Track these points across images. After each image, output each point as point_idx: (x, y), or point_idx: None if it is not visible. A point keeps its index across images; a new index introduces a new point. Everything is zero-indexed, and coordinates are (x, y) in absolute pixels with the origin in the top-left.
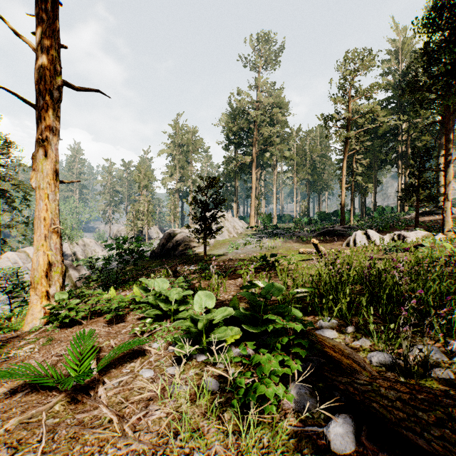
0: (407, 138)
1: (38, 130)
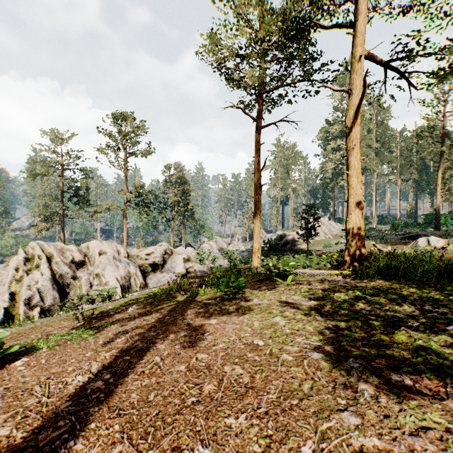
0: None
1: (256, 205)
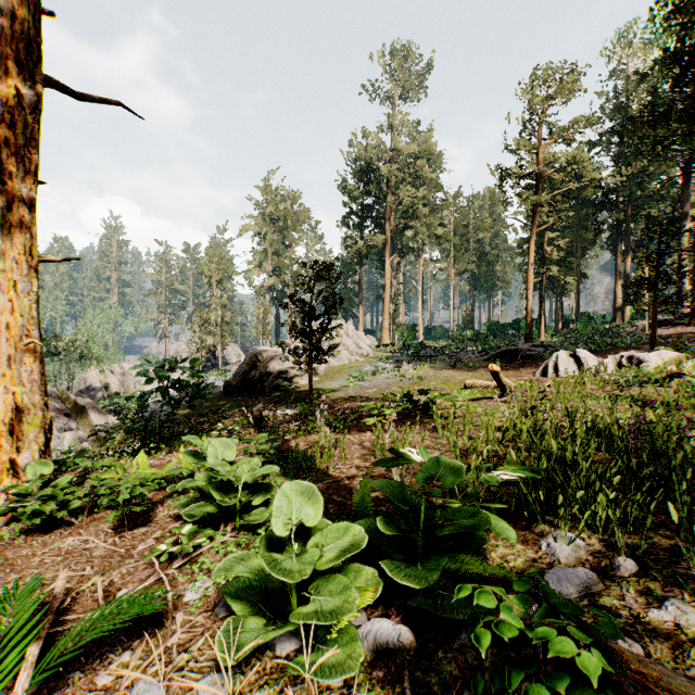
0: (629, 206)
1: None
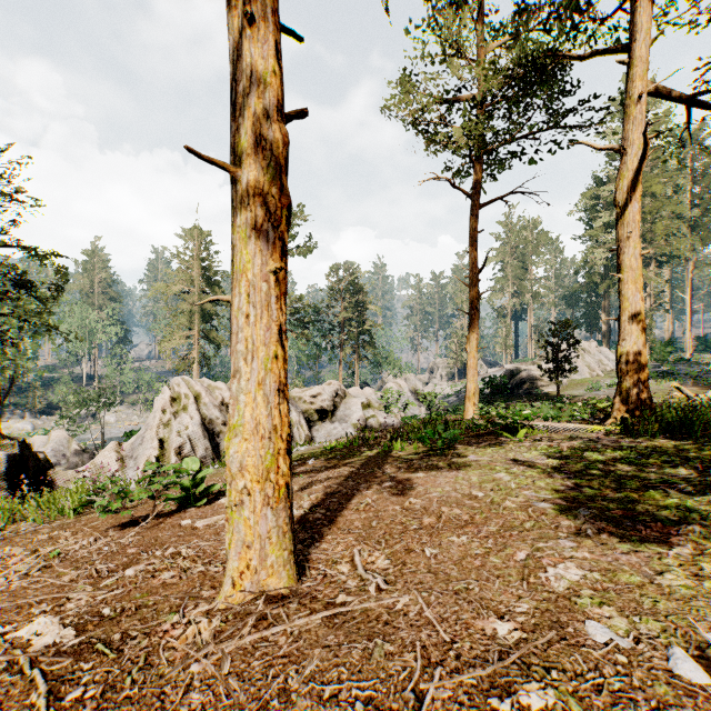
0: None
1: (471, 326)
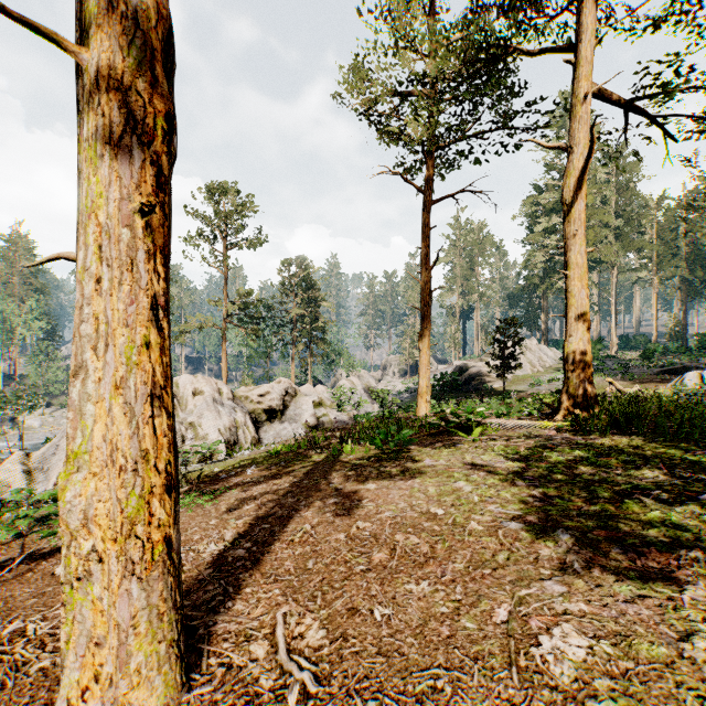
0: None
1: (423, 322)
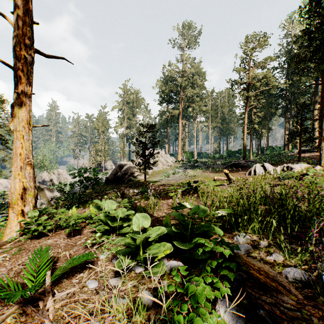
0: (291, 97)
1: (15, 86)
